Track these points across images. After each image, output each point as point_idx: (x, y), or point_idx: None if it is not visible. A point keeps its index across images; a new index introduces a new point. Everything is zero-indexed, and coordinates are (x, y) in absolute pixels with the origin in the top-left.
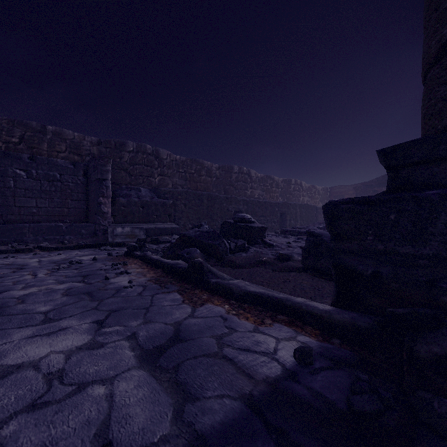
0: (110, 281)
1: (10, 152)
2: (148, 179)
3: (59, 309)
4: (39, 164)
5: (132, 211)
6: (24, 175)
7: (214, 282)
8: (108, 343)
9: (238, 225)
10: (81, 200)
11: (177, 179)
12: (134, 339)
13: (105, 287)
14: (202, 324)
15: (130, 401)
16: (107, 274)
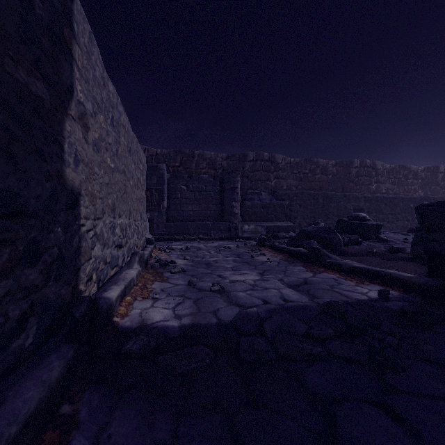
0: (255, 258)
1: (178, 174)
2: (265, 183)
3: (236, 267)
4: (193, 180)
5: (255, 212)
6: (185, 189)
7: (328, 261)
8: (270, 280)
9: (352, 222)
10: (218, 204)
11: (291, 180)
12: (282, 281)
13: (254, 261)
14: (320, 280)
15: (289, 294)
16: (252, 254)
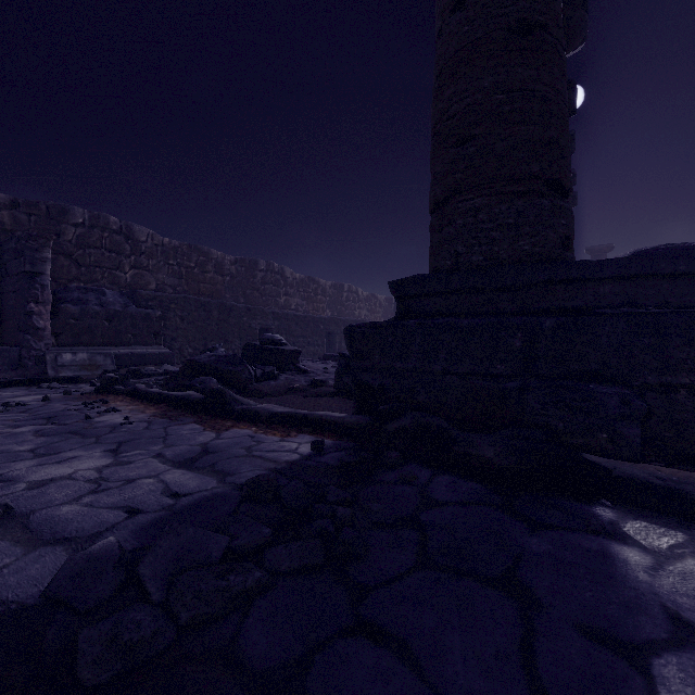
0: (96, 420)
1: None
2: (112, 273)
3: (46, 446)
4: None
5: (90, 327)
6: None
7: (239, 408)
8: (136, 461)
9: (266, 348)
10: None
11: (164, 275)
12: (161, 457)
13: (93, 426)
14: (230, 442)
15: (181, 480)
16: (88, 413)
